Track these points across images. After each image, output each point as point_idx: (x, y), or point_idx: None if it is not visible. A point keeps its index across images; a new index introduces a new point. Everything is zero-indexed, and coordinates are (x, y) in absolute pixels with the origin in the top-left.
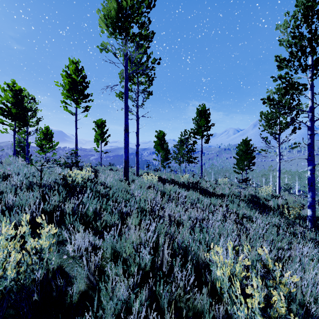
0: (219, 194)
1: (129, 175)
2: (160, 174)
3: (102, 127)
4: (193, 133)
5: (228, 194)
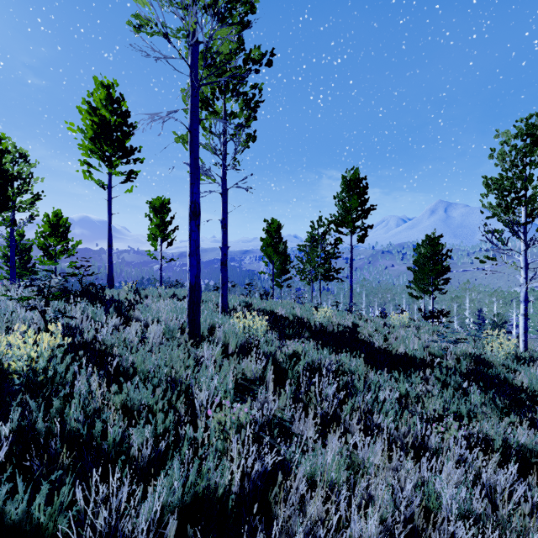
0: (401, 356)
1: (204, 315)
2: (273, 306)
3: (164, 212)
4: (334, 224)
5: (419, 353)
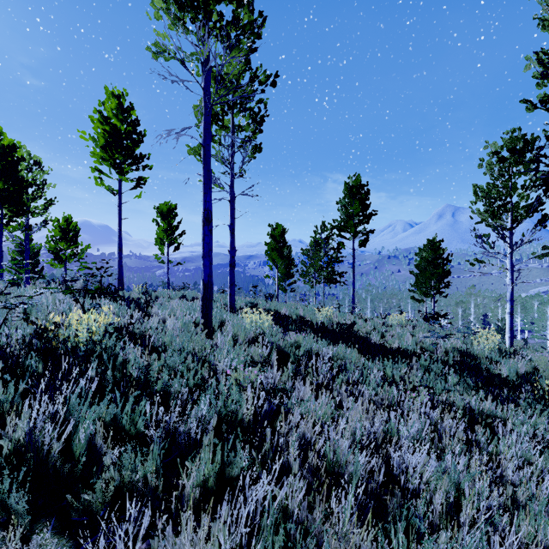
0: (394, 349)
1: (214, 312)
2: (277, 307)
3: (171, 217)
4: (337, 229)
5: (412, 348)
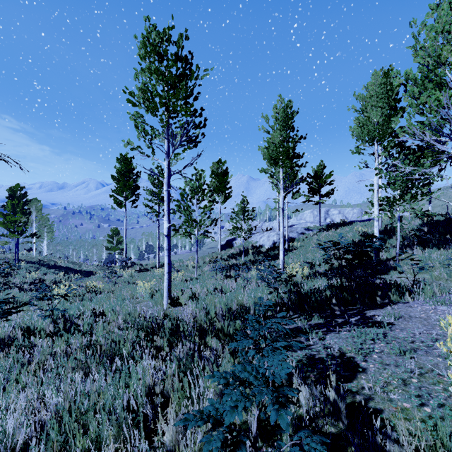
0: None
1: None
2: None
3: None
4: None
5: None
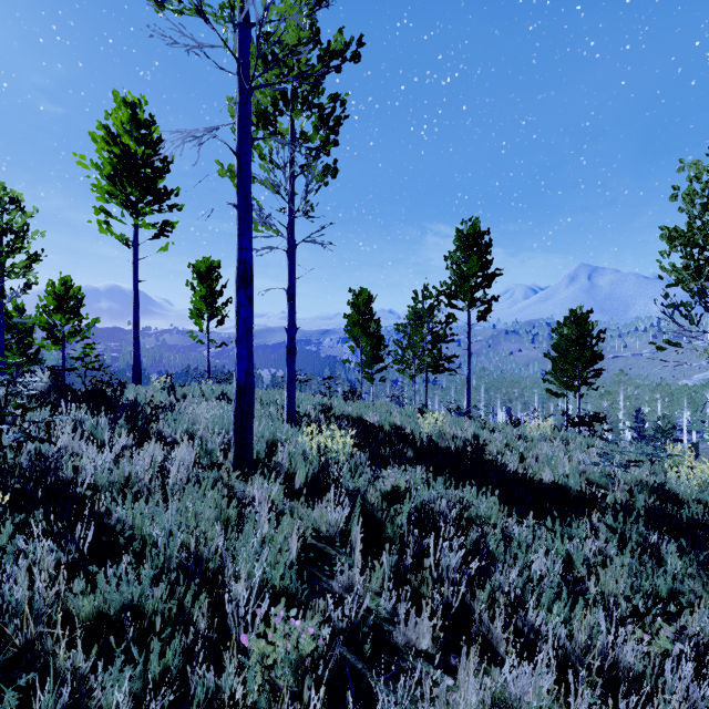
0: (548, 487)
1: (261, 427)
2: (361, 410)
3: (212, 279)
4: (446, 295)
5: (574, 482)
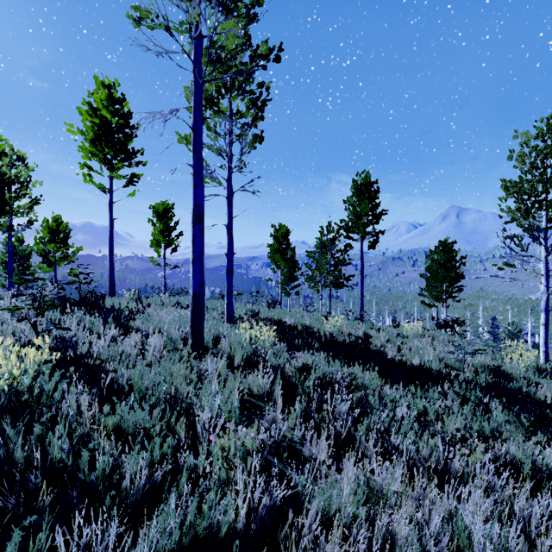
0: (416, 368)
1: (208, 325)
2: (281, 315)
3: (167, 217)
4: (344, 229)
5: (435, 365)
